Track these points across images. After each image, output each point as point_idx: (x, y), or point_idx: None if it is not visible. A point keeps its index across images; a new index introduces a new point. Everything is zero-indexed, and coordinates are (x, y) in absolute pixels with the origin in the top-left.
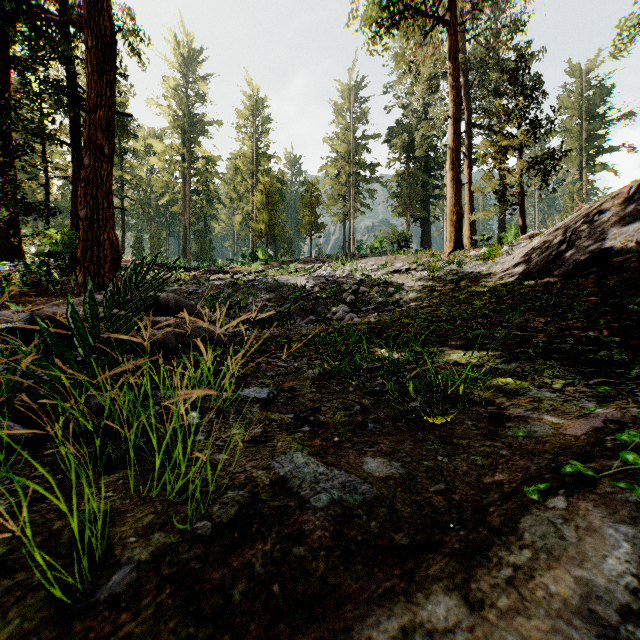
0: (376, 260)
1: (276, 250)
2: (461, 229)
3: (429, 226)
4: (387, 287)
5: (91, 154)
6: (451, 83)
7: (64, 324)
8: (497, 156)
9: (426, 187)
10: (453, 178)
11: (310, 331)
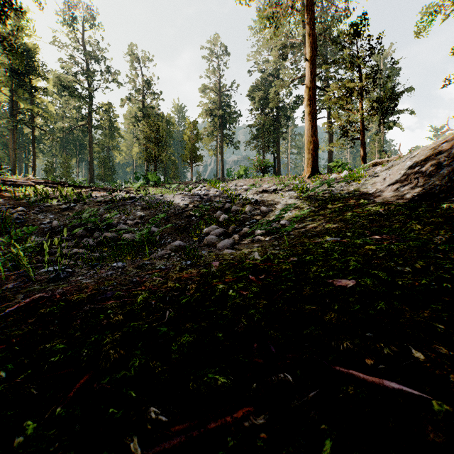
0: (245, 181)
1: (165, 175)
2: (317, 156)
3: (279, 160)
4: (259, 206)
5: None
6: (308, 31)
7: None
8: (344, 97)
9: (277, 131)
10: (310, 113)
11: (159, 282)
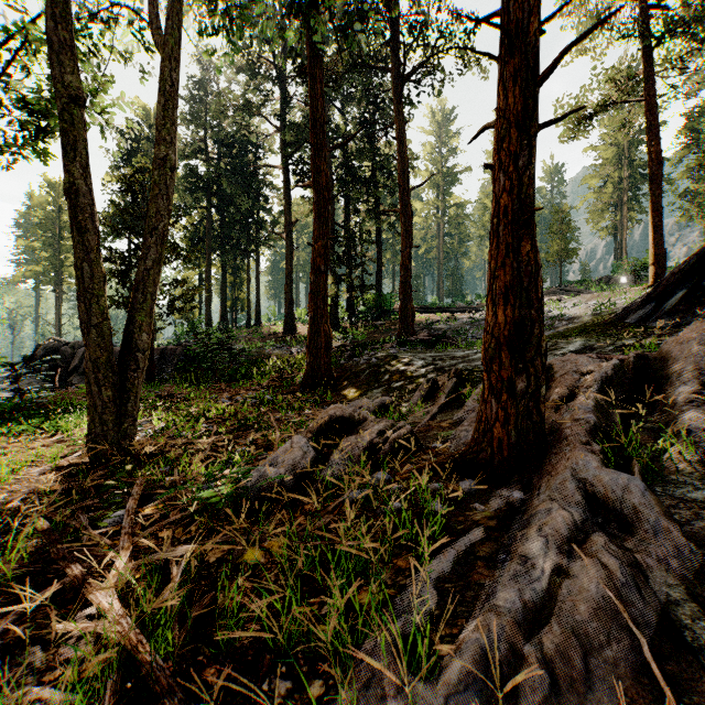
0: (581, 298)
1: None
2: (661, 267)
3: None
4: (566, 321)
5: (404, 270)
6: (652, 147)
7: (421, 341)
8: None
9: None
10: (653, 226)
11: None
